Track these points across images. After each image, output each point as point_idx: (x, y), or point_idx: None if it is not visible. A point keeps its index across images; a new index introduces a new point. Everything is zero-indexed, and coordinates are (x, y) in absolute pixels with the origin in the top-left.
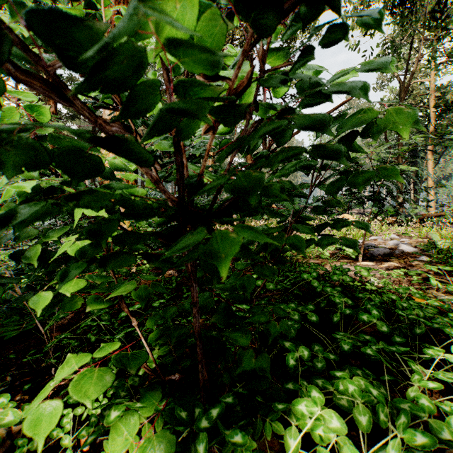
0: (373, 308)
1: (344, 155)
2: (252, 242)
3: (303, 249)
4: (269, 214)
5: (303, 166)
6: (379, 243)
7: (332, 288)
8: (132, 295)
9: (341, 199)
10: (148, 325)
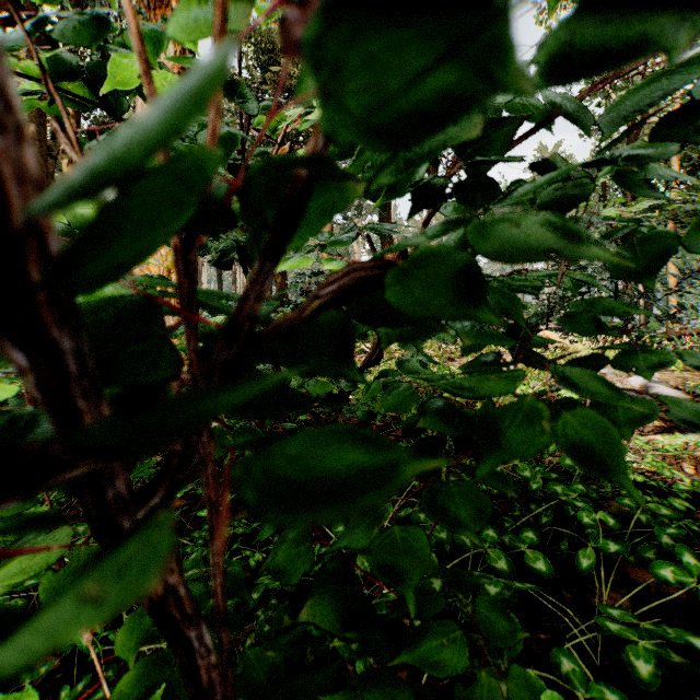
0: (682, 550)
1: (642, 182)
2: (407, 403)
3: (624, 469)
4: (466, 335)
5: (552, 201)
6: (612, 380)
7: (566, 486)
8: (41, 589)
9: (535, 307)
10: (117, 650)
